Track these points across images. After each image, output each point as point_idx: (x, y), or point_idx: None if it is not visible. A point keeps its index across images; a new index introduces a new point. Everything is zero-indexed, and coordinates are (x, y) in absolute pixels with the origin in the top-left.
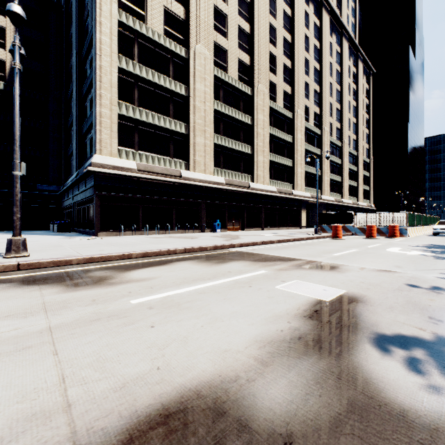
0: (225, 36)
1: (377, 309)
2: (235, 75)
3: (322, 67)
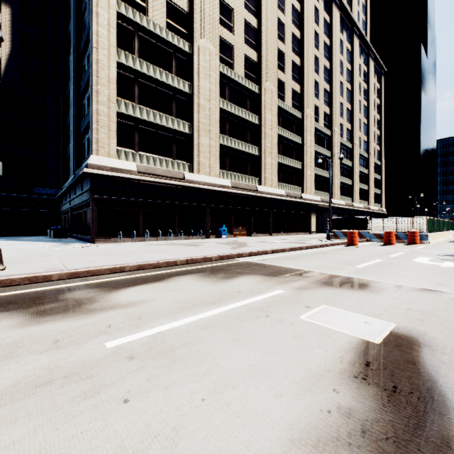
0: (231, 31)
1: None
2: (241, 72)
3: (332, 65)
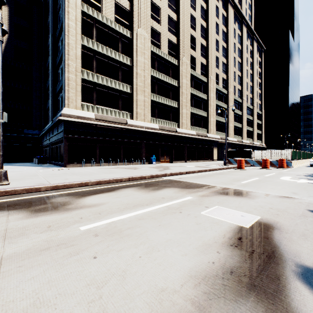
0: (159, 23)
1: (292, 236)
2: (166, 51)
3: (228, 45)
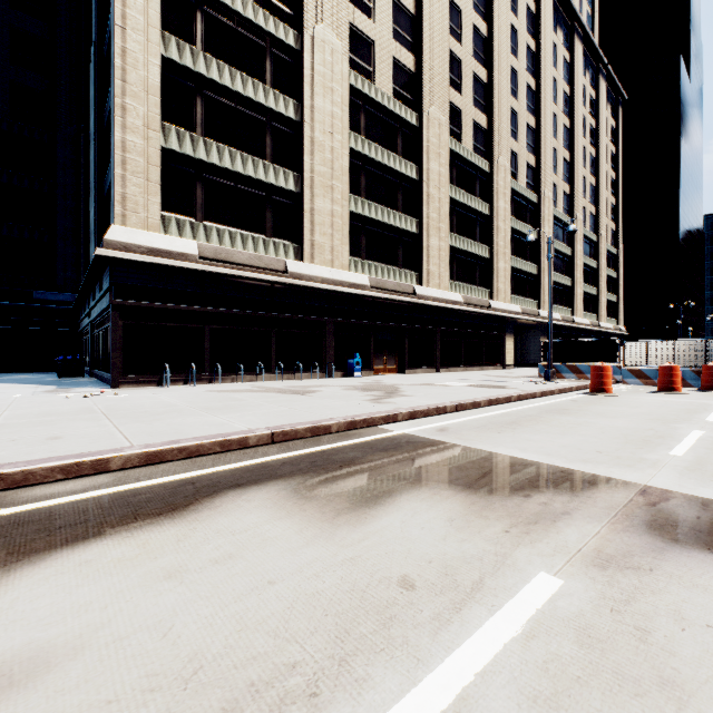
0: (370, 15)
1: None
2: (388, 88)
3: (540, 83)
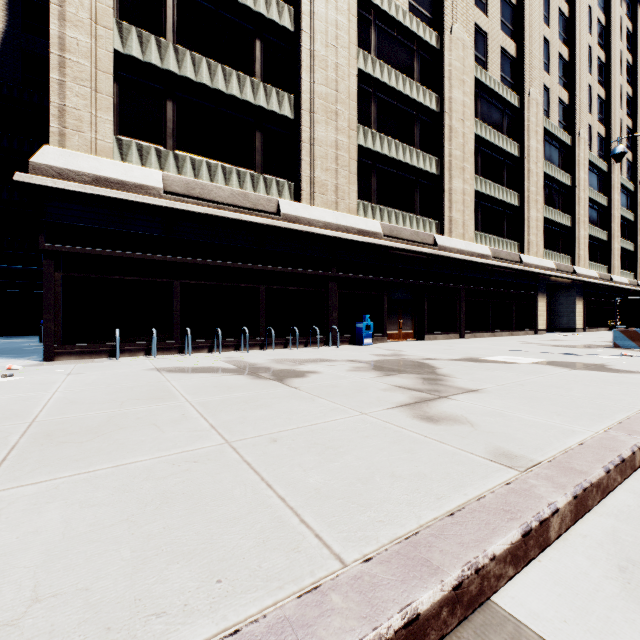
0: None
1: None
2: (403, 1)
3: (574, 9)
